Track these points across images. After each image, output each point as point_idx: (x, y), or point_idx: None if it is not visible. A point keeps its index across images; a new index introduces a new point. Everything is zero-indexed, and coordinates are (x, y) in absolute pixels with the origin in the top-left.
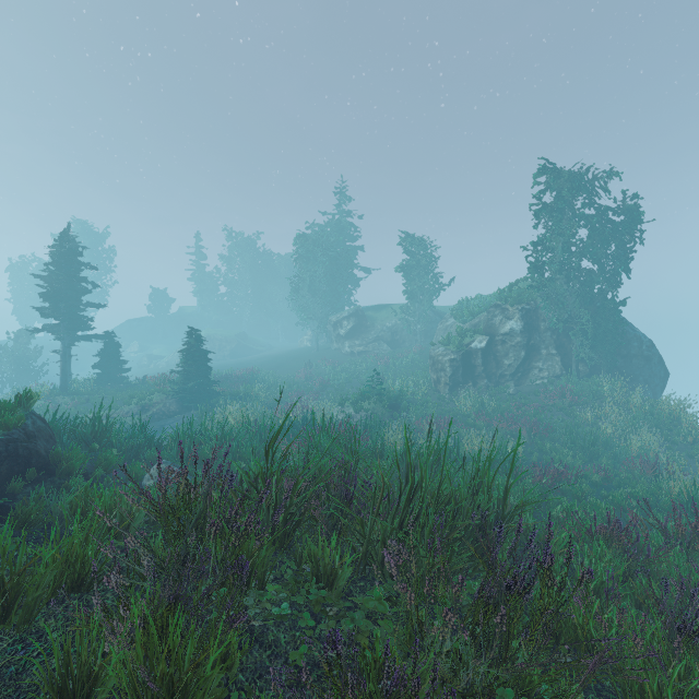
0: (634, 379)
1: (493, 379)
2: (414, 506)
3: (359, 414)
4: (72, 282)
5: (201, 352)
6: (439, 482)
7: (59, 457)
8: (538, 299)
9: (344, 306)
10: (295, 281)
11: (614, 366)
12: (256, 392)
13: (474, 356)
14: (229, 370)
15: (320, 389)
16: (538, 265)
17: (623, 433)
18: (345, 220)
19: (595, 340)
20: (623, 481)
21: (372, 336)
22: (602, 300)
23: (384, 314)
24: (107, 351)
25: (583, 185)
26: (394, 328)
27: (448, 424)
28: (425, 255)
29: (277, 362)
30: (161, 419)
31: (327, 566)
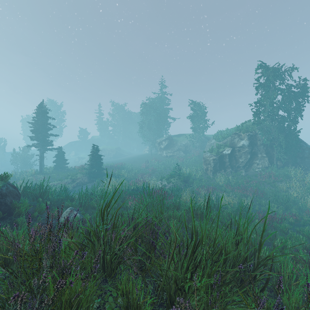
0: (306, 169)
1: (234, 168)
2: (197, 252)
3: (169, 184)
4: (44, 125)
5: (98, 155)
6: (214, 239)
7: (16, 206)
8: (256, 130)
9: (163, 135)
10: (141, 124)
11: (296, 162)
12: (122, 174)
13: (224, 157)
14: (112, 164)
15: (152, 172)
16: (257, 113)
17: (302, 196)
18: (164, 96)
19: (286, 149)
20: (306, 221)
21: (176, 148)
22: (289, 130)
23: (182, 138)
24: (59, 155)
25: (280, 73)
26: (186, 144)
27: (212, 190)
28: (200, 110)
29: (133, 160)
30: (80, 185)
31: (134, 300)
